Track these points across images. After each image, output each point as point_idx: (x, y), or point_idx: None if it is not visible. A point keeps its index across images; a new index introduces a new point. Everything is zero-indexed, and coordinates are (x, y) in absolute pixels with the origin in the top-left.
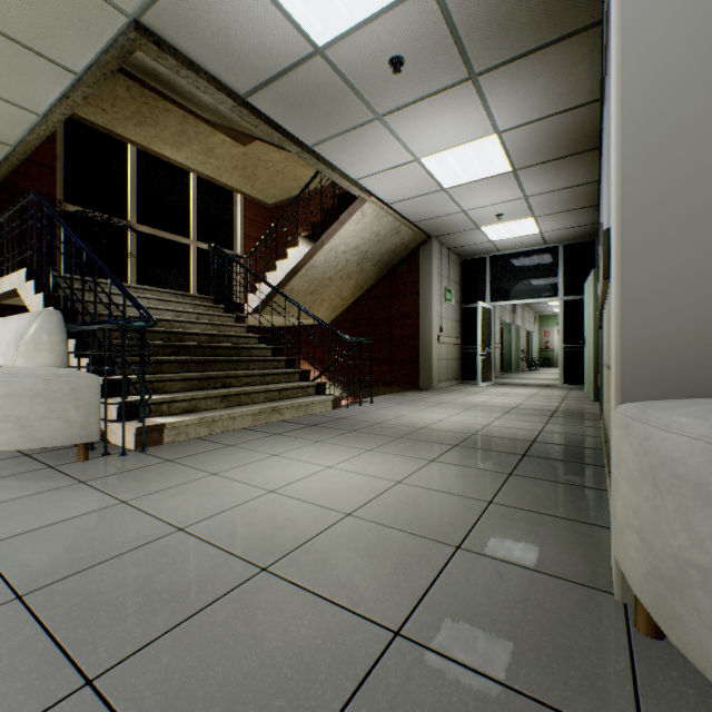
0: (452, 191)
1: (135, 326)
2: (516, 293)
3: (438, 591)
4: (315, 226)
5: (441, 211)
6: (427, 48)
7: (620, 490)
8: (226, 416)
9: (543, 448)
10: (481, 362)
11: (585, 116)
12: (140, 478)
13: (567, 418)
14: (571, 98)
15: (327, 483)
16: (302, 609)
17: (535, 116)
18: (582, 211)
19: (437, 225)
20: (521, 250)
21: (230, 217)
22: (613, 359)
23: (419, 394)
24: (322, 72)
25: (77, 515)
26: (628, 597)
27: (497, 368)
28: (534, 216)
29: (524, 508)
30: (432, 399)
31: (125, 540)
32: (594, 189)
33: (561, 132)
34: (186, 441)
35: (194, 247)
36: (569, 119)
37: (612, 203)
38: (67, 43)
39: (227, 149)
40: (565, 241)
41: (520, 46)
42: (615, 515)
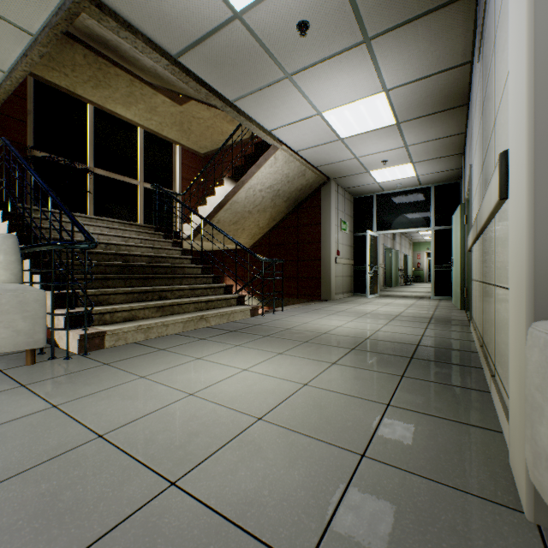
0: (347, 141)
1: (77, 247)
2: (397, 224)
3: (347, 510)
4: (237, 169)
5: (338, 158)
6: (329, 13)
7: (546, 416)
8: (160, 324)
9: (427, 351)
10: (369, 278)
11: (458, 76)
12: (76, 382)
13: (442, 324)
14: (447, 60)
15: (242, 386)
16: (206, 536)
17: (417, 76)
18: (450, 158)
19: (335, 169)
20: (401, 190)
21: (171, 163)
22: (523, 275)
23: (321, 304)
24: (240, 35)
25: (6, 421)
26: (541, 519)
27: (381, 283)
28: (412, 162)
29: (419, 411)
30: (331, 309)
31: (43, 448)
32: (461, 140)
33: (437, 91)
34: (124, 345)
35: (141, 187)
36: (444, 79)
37: (518, 120)
38: (22, 6)
39: (167, 108)
40: (436, 183)
41: (406, 12)
42: (536, 440)
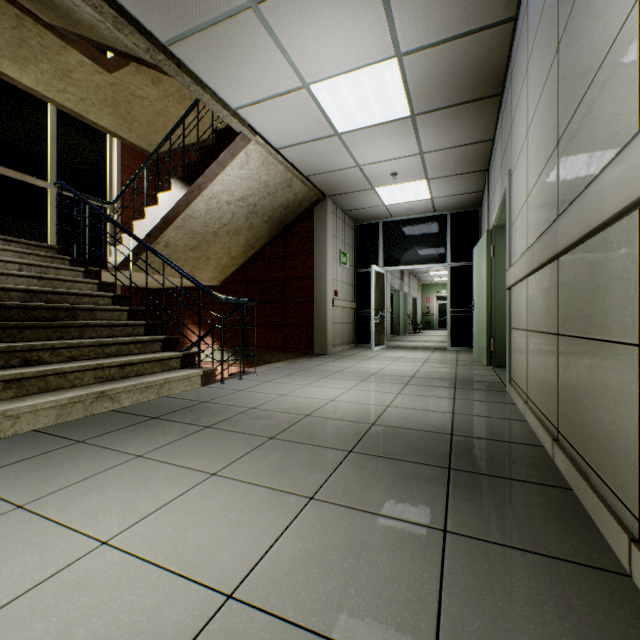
0: (346, 138)
1: None
2: (408, 258)
3: None
4: (190, 166)
5: (335, 164)
6: None
7: None
8: None
9: (470, 450)
10: (375, 325)
11: (495, 43)
12: None
13: (473, 390)
14: (484, 10)
15: (46, 629)
16: None
17: (442, 34)
18: (472, 176)
19: (332, 181)
20: (412, 217)
21: (104, 163)
22: None
23: (313, 361)
24: None
25: None
26: None
27: (388, 331)
28: (427, 178)
29: None
30: (325, 368)
31: None
32: (487, 150)
33: (466, 65)
34: None
35: (52, 191)
36: (477, 45)
37: None
38: None
39: (89, 75)
40: (452, 210)
41: None
42: None
